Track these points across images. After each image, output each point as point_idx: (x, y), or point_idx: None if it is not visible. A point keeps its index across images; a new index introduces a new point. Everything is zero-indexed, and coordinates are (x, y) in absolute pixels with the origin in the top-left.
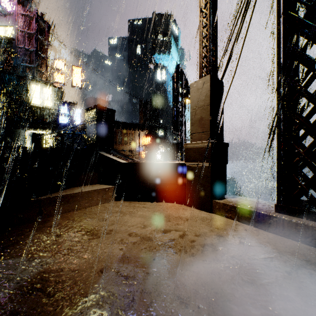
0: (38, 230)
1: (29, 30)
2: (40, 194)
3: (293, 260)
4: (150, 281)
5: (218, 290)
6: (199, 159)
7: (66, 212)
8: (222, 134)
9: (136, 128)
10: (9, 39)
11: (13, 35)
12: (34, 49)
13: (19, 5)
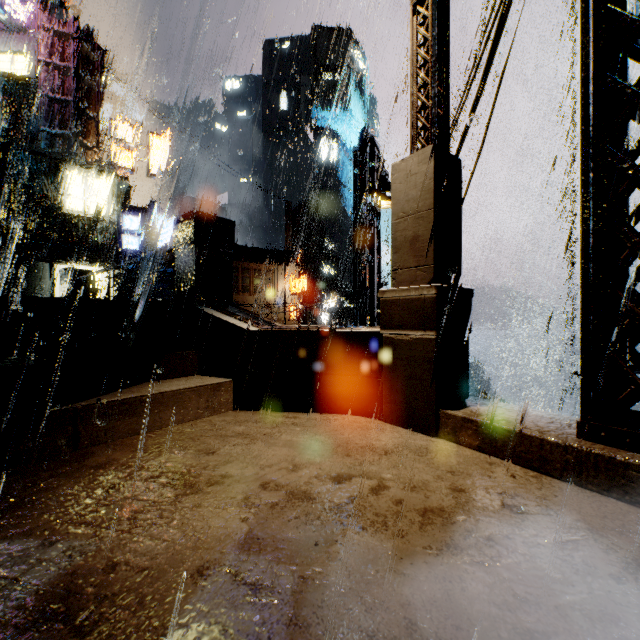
0: (70, 475)
1: (61, 62)
2: (77, 398)
3: (623, 549)
4: (307, 597)
5: (461, 621)
6: (410, 323)
7: (132, 434)
8: (459, 271)
9: (279, 260)
10: (21, 80)
11: (28, 72)
12: (71, 99)
13: (41, 10)
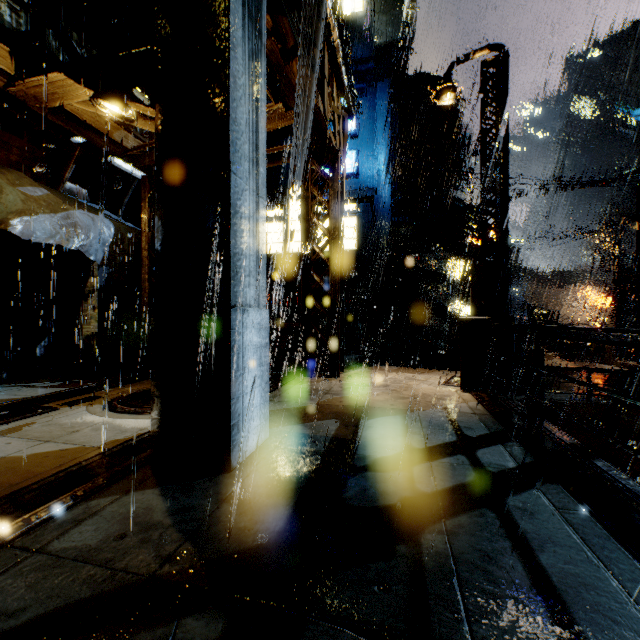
0: None
1: None
2: None
3: None
4: None
5: None
6: None
7: None
8: None
9: (583, 283)
10: None
11: None
12: None
13: None
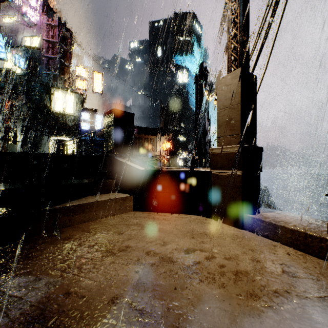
0: (51, 242)
1: (52, 39)
2: (56, 203)
3: None
4: (170, 320)
5: None
6: (227, 166)
7: (82, 222)
8: (255, 137)
9: (157, 133)
10: (34, 49)
11: (38, 45)
12: (57, 57)
13: (43, 15)
